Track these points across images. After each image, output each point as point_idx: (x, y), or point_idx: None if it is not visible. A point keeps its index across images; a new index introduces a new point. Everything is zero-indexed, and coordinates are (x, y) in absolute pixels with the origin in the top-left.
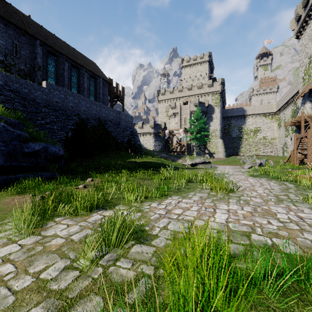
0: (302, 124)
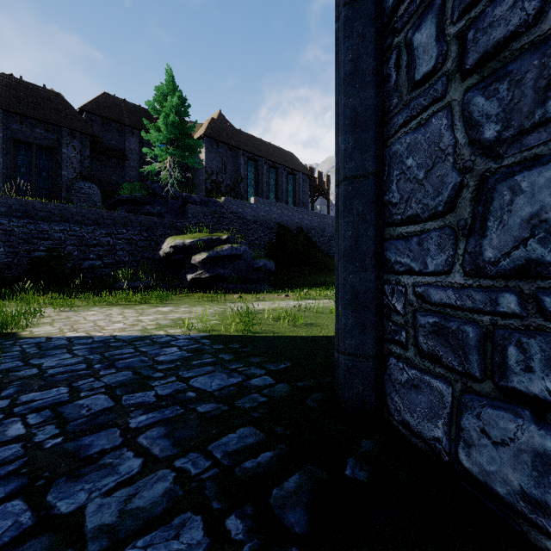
0: None
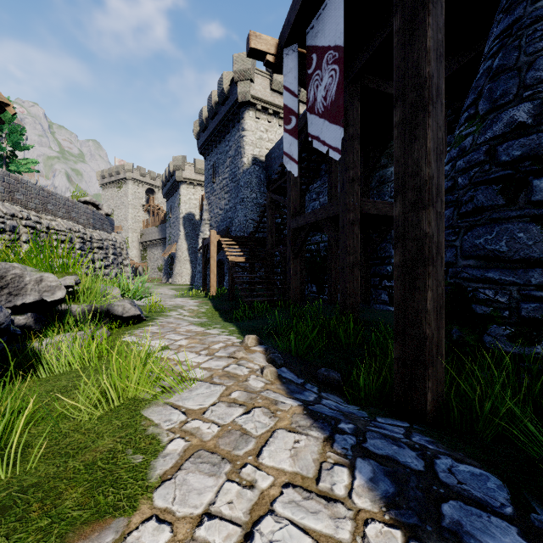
0: None
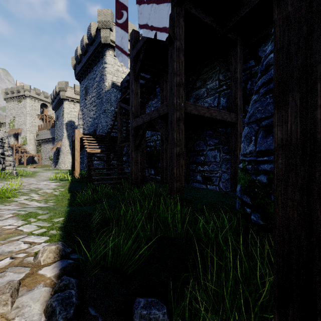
0: (14, 148)
